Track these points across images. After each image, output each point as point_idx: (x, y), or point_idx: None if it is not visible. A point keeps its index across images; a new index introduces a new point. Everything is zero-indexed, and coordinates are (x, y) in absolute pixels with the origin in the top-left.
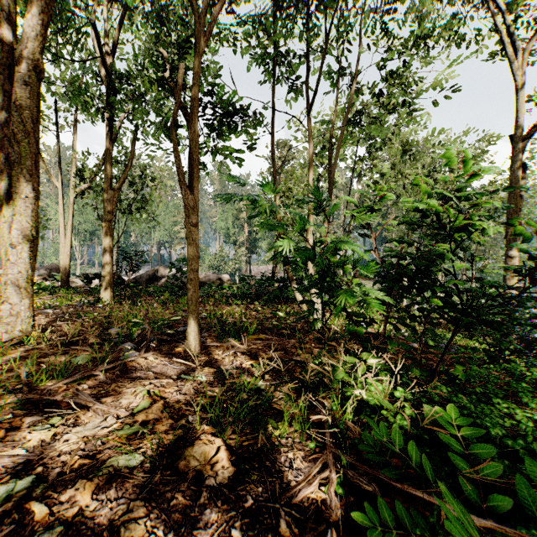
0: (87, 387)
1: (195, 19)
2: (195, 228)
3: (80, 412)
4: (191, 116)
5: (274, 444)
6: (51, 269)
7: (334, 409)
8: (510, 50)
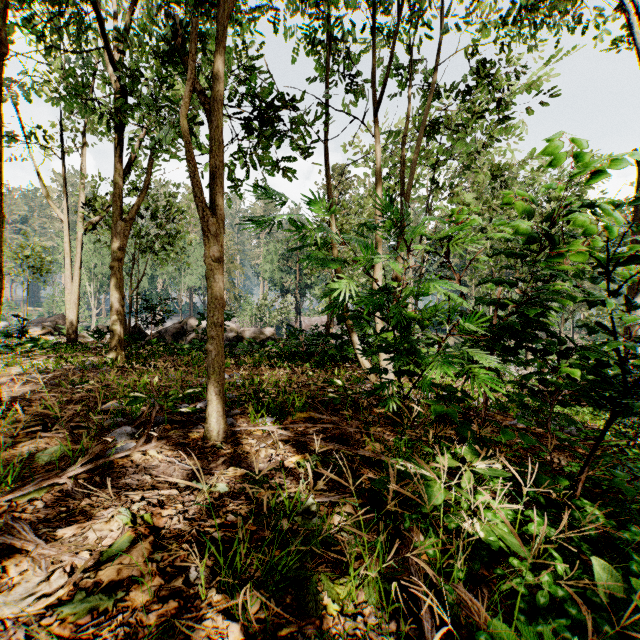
0: (43, 506)
1: None
2: (219, 265)
3: (13, 561)
4: (213, 104)
5: (333, 636)
6: (58, 321)
7: (430, 553)
8: (633, 40)
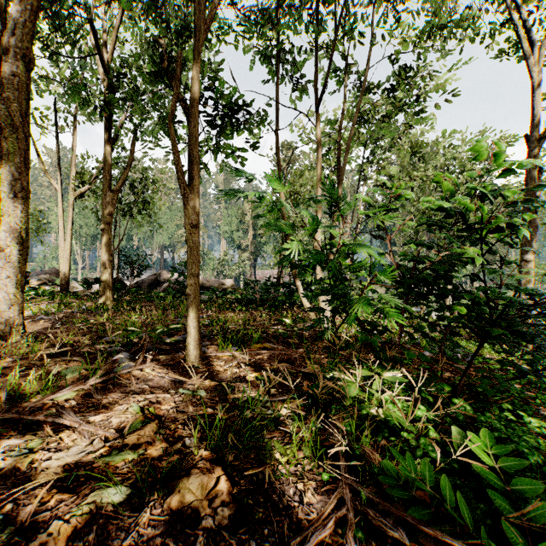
0: (75, 403)
1: (195, 5)
2: (196, 230)
3: (65, 434)
4: (191, 109)
5: (282, 473)
6: (51, 274)
7: (348, 430)
8: (525, 46)
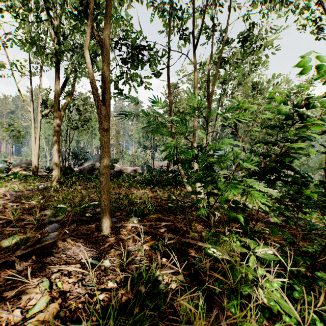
0: None
1: None
2: (107, 133)
3: None
4: (103, 42)
5: None
6: (29, 164)
7: (233, 311)
8: None
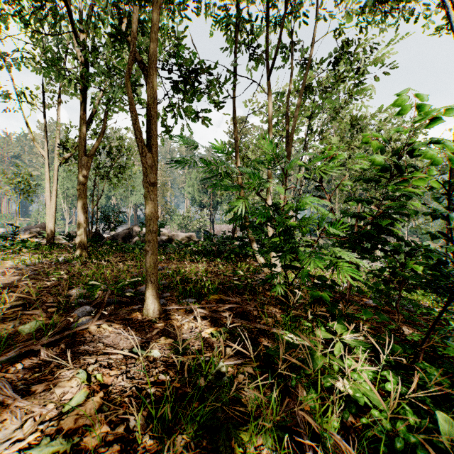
0: (22, 367)
1: None
2: (154, 188)
3: None
4: (149, 70)
5: None
6: (41, 228)
7: (311, 406)
8: (453, 26)
